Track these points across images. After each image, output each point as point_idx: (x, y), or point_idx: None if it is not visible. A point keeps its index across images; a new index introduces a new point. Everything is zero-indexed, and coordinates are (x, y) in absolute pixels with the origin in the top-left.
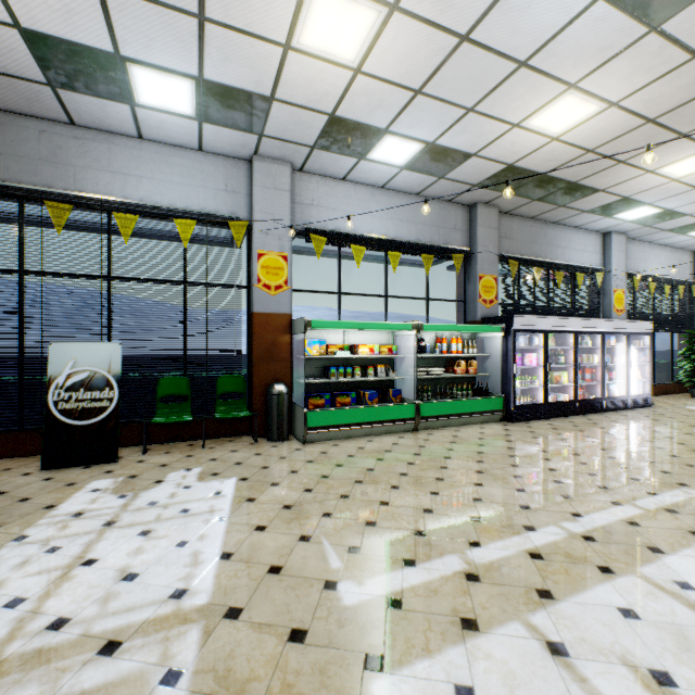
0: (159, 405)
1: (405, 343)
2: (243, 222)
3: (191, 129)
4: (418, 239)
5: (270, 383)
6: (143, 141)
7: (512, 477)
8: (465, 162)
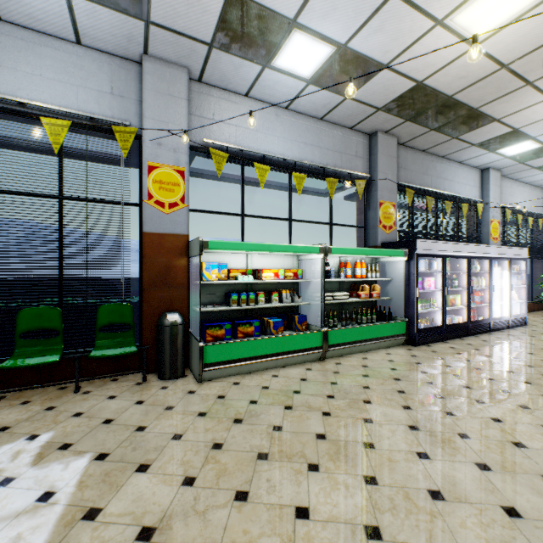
0: (18, 342)
1: (310, 267)
2: (131, 128)
3: (58, 6)
4: (322, 163)
5: (164, 312)
6: (3, 23)
7: (457, 437)
8: (374, 76)
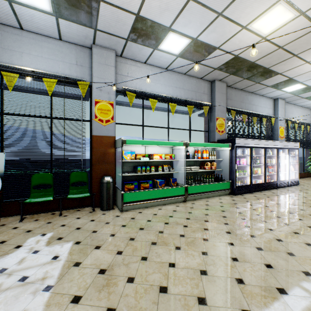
0: (32, 190)
1: (178, 153)
2: (86, 82)
3: (52, 23)
4: (185, 98)
5: (103, 176)
6: (24, 31)
7: (249, 236)
8: (212, 53)
